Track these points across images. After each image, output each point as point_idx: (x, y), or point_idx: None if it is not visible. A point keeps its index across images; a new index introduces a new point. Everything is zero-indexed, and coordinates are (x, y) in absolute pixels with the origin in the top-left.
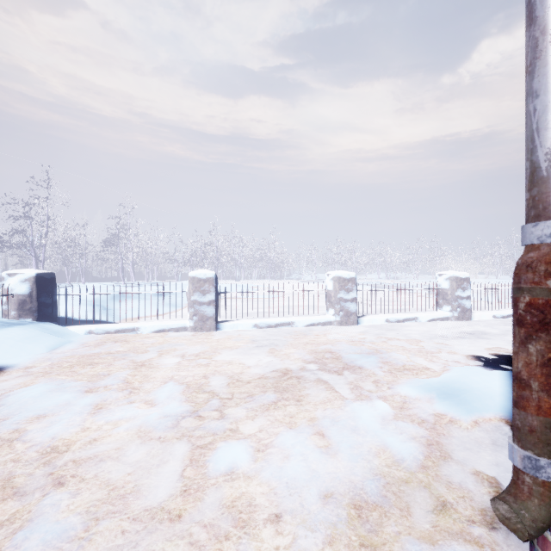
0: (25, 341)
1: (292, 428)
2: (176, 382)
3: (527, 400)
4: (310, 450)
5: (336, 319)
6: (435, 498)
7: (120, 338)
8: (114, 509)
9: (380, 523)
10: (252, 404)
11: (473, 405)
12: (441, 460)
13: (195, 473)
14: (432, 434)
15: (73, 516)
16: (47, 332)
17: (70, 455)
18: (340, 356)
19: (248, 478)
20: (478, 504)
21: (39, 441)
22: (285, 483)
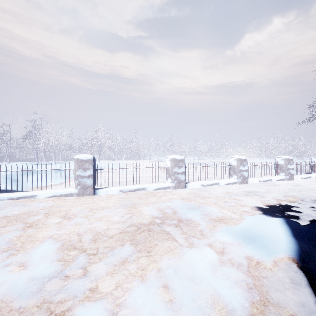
0: None
1: (143, 282)
2: (53, 241)
3: None
4: (158, 309)
5: (172, 185)
6: None
7: (19, 203)
8: None
9: None
10: (112, 259)
11: (270, 248)
12: (261, 305)
13: None
14: (249, 277)
15: None
16: None
17: None
18: (176, 211)
19: None
20: None
21: None
22: None
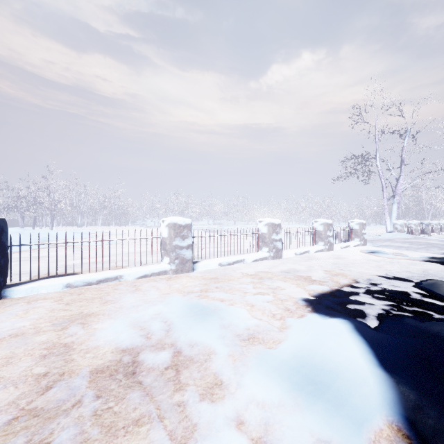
0: None
1: None
2: None
3: None
4: None
5: (171, 268)
6: None
7: None
8: None
9: None
10: None
11: (354, 406)
12: None
13: None
14: None
15: None
16: None
17: None
18: (172, 326)
19: None
20: None
21: None
22: None
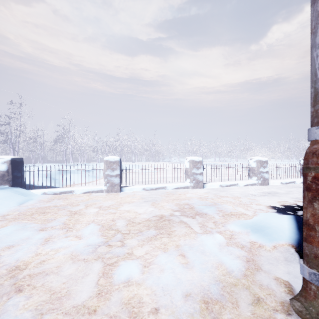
0: (3, 199)
1: (165, 252)
2: (95, 224)
3: (313, 238)
4: (176, 266)
5: (191, 185)
6: (252, 295)
7: (62, 197)
8: (53, 307)
9: (220, 312)
10: (141, 237)
11: (273, 236)
12: (255, 270)
13: (106, 281)
14: (249, 254)
15: (26, 312)
16: (18, 194)
17: (27, 271)
18: (193, 207)
19: (138, 284)
20: (278, 298)
21: (8, 262)
22: (161, 287)
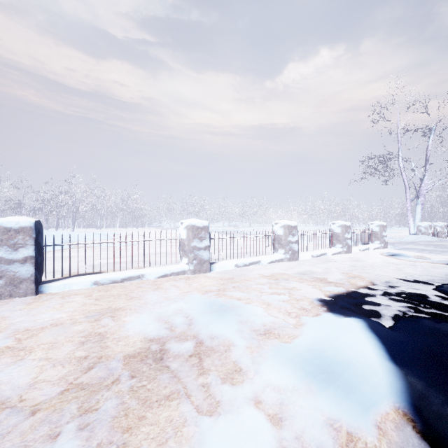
0: None
1: None
2: None
3: None
4: None
5: (189, 268)
6: None
7: None
8: None
9: None
10: None
11: (363, 393)
12: None
13: None
14: None
15: None
16: None
17: None
18: (193, 320)
19: None
20: None
21: None
22: None
